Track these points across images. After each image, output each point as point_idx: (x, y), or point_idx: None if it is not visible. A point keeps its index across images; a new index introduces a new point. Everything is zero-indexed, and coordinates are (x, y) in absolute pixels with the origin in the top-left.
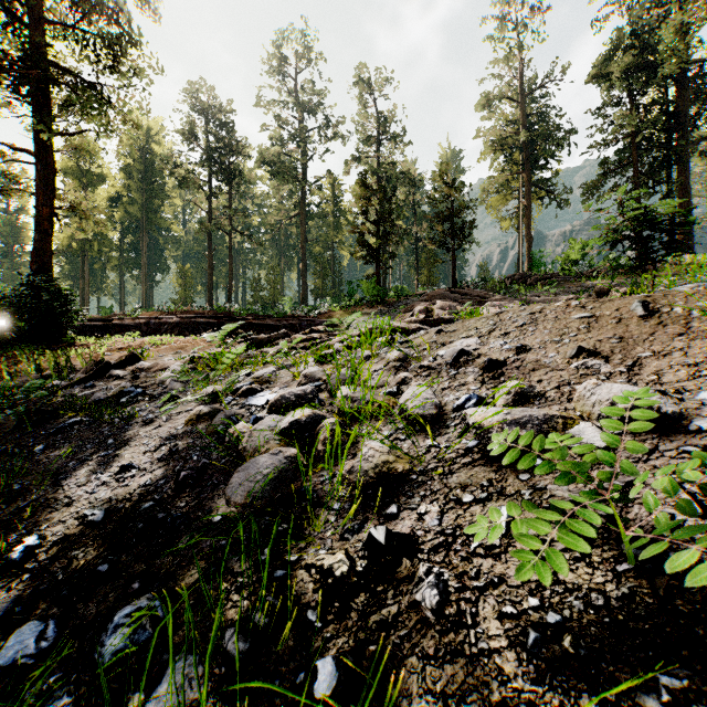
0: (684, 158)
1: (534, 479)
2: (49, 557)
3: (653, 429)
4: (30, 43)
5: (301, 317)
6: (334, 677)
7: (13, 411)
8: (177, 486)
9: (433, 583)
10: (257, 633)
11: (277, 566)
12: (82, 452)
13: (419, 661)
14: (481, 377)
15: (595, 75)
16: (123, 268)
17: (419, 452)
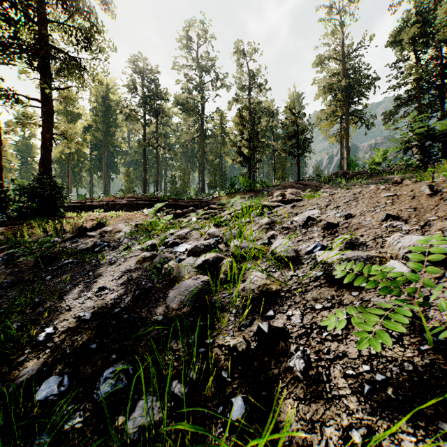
0: None
1: (361, 295)
2: (60, 340)
3: (440, 264)
4: (38, 34)
5: (201, 200)
6: (242, 408)
7: (32, 255)
8: (134, 299)
9: (300, 356)
10: (192, 383)
11: (200, 345)
12: (74, 280)
13: (294, 401)
14: (322, 233)
15: (392, 41)
16: (92, 171)
17: (285, 279)
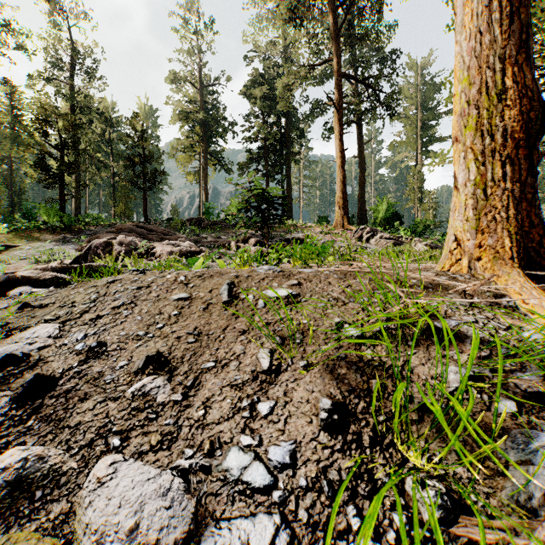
0: (289, 162)
1: None
2: None
3: None
4: None
5: None
6: None
7: None
8: None
9: None
10: None
11: None
12: None
13: None
14: (2, 419)
15: (246, 92)
16: None
17: None
